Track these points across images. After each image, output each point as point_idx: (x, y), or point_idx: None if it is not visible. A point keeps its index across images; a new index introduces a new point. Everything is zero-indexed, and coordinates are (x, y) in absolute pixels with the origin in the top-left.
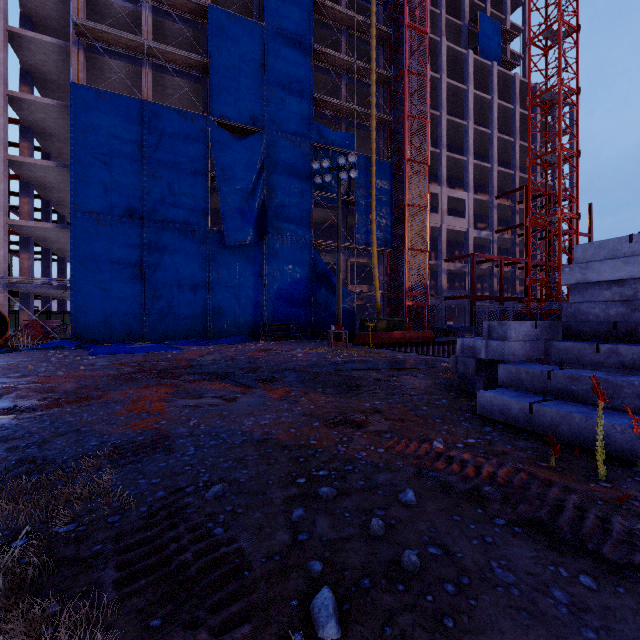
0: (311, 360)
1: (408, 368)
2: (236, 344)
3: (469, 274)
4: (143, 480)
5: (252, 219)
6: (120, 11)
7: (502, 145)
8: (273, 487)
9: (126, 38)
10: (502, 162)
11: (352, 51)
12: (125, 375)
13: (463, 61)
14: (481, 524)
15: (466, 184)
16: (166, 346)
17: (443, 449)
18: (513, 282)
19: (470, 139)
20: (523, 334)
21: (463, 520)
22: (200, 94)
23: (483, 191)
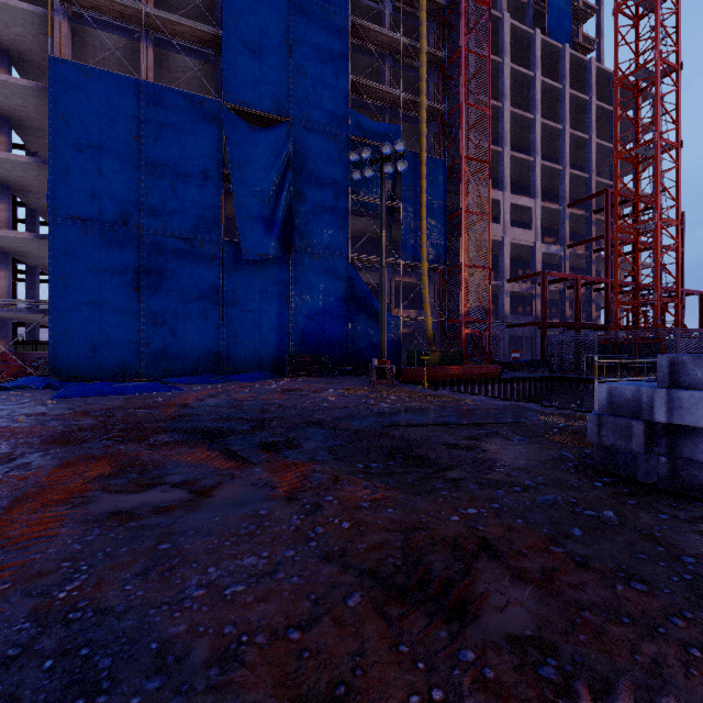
0: (347, 407)
1: (490, 423)
2: (254, 382)
3: (536, 297)
4: None
5: (275, 228)
6: None
7: (574, 144)
8: None
9: (119, 4)
10: (573, 165)
11: (397, 29)
12: (70, 433)
13: (529, 43)
14: None
15: (533, 189)
16: (162, 385)
17: None
18: (588, 306)
19: (538, 135)
20: None
21: None
22: (213, 78)
23: (551, 199)
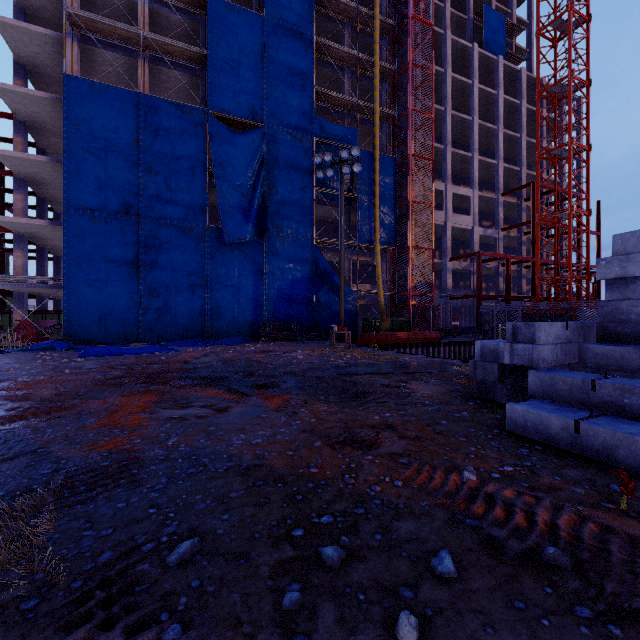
0: (312, 363)
1: (417, 372)
2: (235, 345)
3: (474, 273)
4: (90, 531)
5: (252, 216)
6: (116, 2)
7: (508, 141)
8: (260, 544)
9: (121, 29)
10: (507, 159)
11: (355, 44)
12: (111, 380)
13: (468, 55)
14: (558, 618)
15: (471, 181)
16: (161, 347)
17: (476, 482)
18: (519, 281)
19: (475, 135)
20: (553, 336)
21: (529, 609)
22: (198, 88)
23: (488, 188)
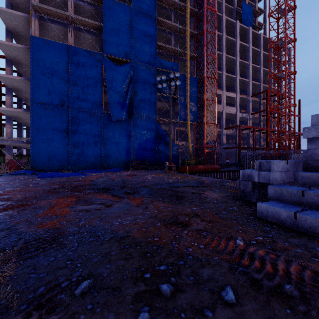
0: (156, 181)
1: (209, 186)
2: (116, 172)
3: (237, 136)
4: (33, 274)
5: (125, 107)
6: None
7: (254, 70)
8: (126, 282)
9: (59, 13)
10: (253, 78)
11: (177, 21)
12: (53, 190)
13: (234, 26)
14: None
15: (235, 89)
16: (79, 173)
17: (243, 246)
18: (259, 140)
19: (237, 66)
20: (280, 167)
21: None
22: (98, 42)
23: (244, 93)
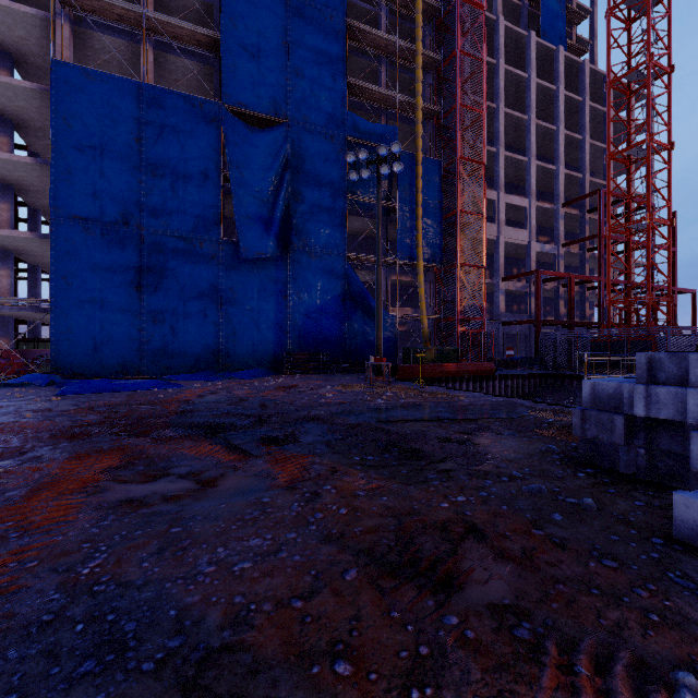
0: (344, 403)
1: (482, 418)
2: (252, 379)
3: (531, 295)
4: None
5: (273, 227)
6: None
7: (568, 144)
8: None
9: (120, 7)
10: (567, 165)
11: (393, 31)
12: (77, 428)
13: (523, 45)
14: None
15: (527, 189)
16: (162, 382)
17: None
18: (582, 305)
19: (532, 136)
20: None
21: None
22: (212, 80)
23: (545, 199)
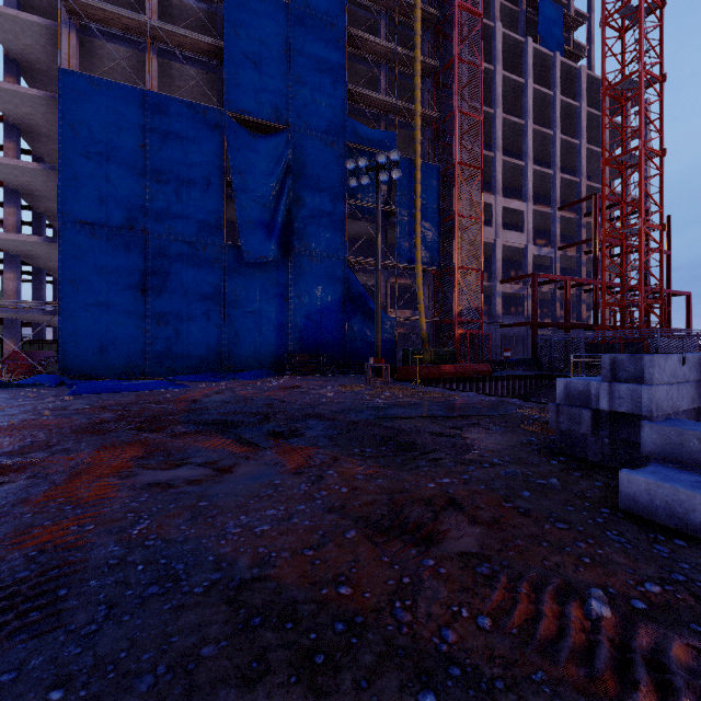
0: (344, 402)
1: (473, 415)
2: (255, 380)
3: (528, 297)
4: None
5: (275, 232)
6: None
7: (565, 149)
8: None
9: (125, 17)
10: (564, 169)
11: (392, 38)
12: (96, 425)
13: (521, 51)
14: None
15: (524, 193)
16: (168, 383)
17: (614, 621)
18: (578, 307)
19: (529, 141)
20: (669, 373)
21: None
22: (215, 86)
23: (543, 202)
